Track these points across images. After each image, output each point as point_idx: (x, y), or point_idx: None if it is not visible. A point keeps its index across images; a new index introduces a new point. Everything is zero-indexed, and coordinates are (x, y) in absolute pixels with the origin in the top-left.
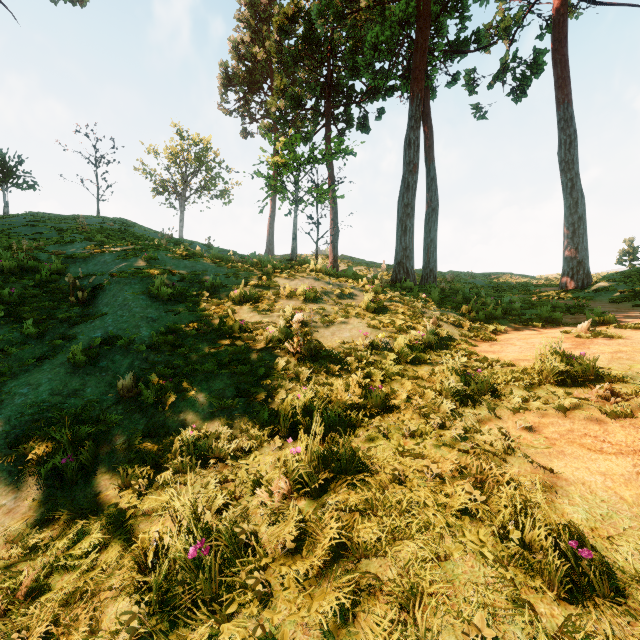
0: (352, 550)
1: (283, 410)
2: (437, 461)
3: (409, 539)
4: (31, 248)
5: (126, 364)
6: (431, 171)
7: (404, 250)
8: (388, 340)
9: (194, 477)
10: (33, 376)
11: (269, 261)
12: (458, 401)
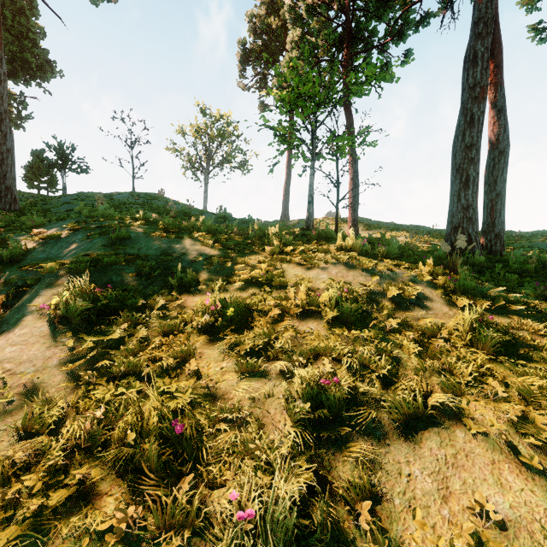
0: None
1: None
2: None
3: None
4: (0, 229)
5: None
6: (498, 100)
7: (464, 210)
8: None
9: None
10: None
11: (275, 235)
12: None
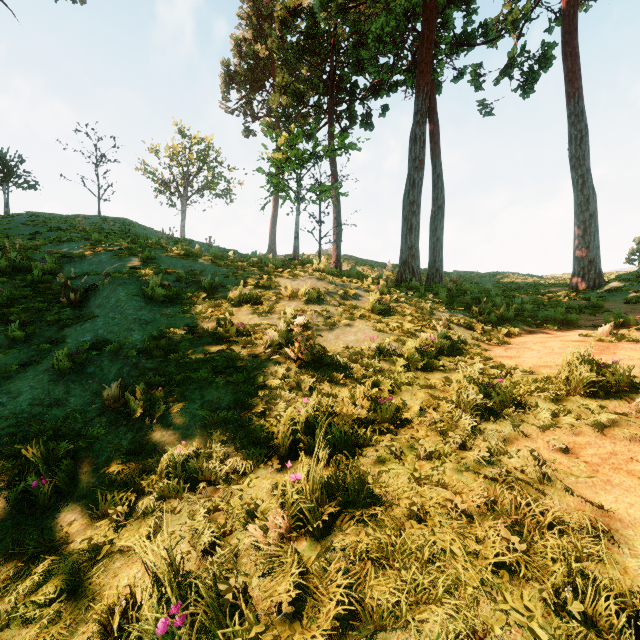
0: (364, 619)
1: (282, 426)
2: (461, 491)
3: (435, 603)
4: (25, 247)
5: (115, 370)
6: (437, 168)
7: (409, 249)
8: (396, 344)
9: (181, 503)
10: (14, 384)
11: (270, 260)
12: (478, 415)
